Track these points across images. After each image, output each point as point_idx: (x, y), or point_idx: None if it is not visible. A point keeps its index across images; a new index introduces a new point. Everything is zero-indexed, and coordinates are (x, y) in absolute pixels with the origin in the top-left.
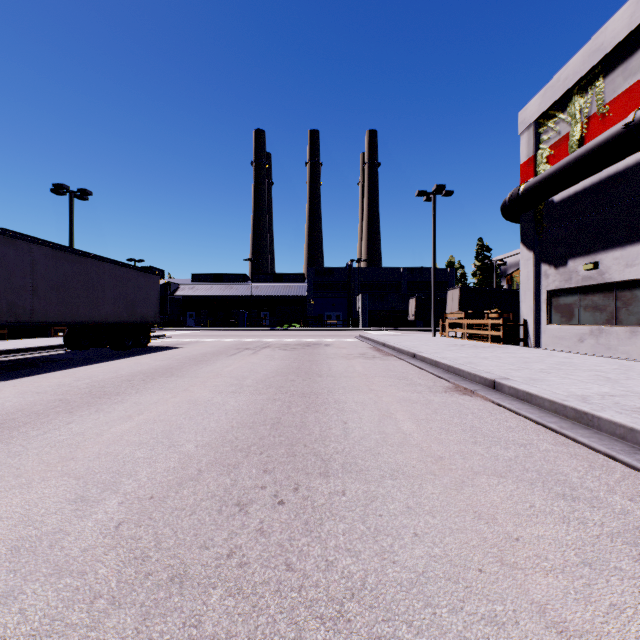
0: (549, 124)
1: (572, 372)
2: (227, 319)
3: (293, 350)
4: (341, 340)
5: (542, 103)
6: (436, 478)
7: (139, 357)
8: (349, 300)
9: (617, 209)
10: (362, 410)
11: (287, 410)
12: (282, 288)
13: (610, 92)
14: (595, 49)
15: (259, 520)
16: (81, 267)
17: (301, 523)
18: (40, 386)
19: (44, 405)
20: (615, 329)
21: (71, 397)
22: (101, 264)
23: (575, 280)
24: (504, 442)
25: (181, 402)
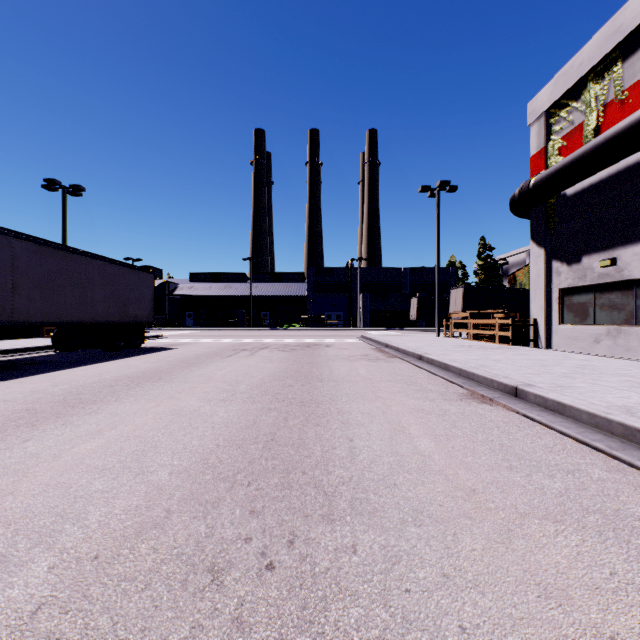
0: (561, 114)
1: (599, 377)
2: (226, 319)
3: (292, 351)
4: (342, 340)
5: (554, 92)
6: (473, 524)
7: (129, 359)
8: (349, 300)
9: (637, 201)
10: (370, 423)
11: (283, 423)
12: (282, 288)
13: (629, 77)
14: (613, 32)
15: (237, 600)
16: (68, 264)
17: (296, 606)
18: (11, 393)
19: (6, 416)
20: (635, 329)
21: (41, 406)
22: (90, 261)
23: (590, 277)
24: (546, 467)
25: (163, 412)
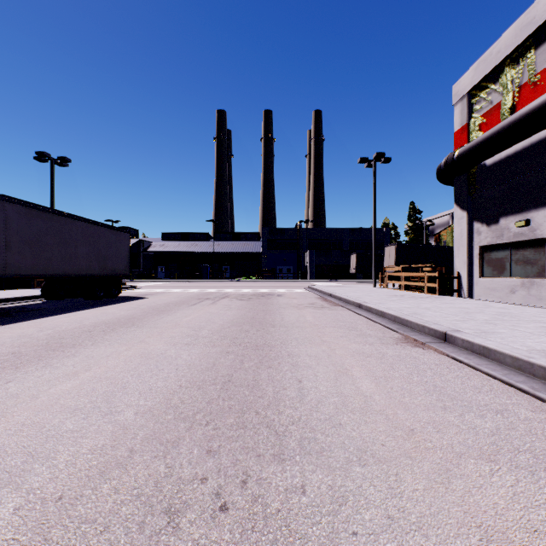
0: (481, 95)
1: (517, 323)
2: (192, 272)
3: (249, 300)
4: (292, 291)
5: (475, 76)
6: (414, 463)
7: (107, 307)
8: (298, 256)
9: None
10: (316, 365)
11: (239, 365)
12: (240, 245)
13: (541, 62)
14: (527, 23)
15: (191, 544)
16: (54, 224)
17: None
18: (1, 337)
19: None
20: None
21: (25, 350)
22: (74, 222)
23: (507, 236)
24: (476, 407)
25: (133, 355)
